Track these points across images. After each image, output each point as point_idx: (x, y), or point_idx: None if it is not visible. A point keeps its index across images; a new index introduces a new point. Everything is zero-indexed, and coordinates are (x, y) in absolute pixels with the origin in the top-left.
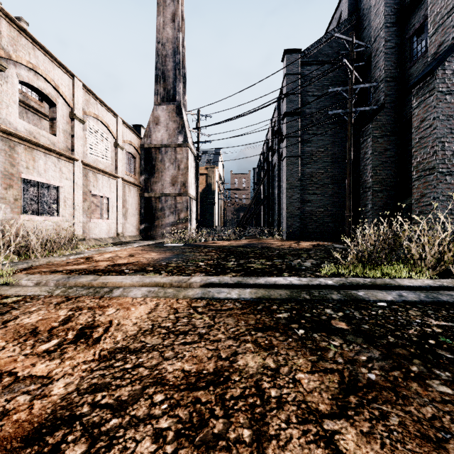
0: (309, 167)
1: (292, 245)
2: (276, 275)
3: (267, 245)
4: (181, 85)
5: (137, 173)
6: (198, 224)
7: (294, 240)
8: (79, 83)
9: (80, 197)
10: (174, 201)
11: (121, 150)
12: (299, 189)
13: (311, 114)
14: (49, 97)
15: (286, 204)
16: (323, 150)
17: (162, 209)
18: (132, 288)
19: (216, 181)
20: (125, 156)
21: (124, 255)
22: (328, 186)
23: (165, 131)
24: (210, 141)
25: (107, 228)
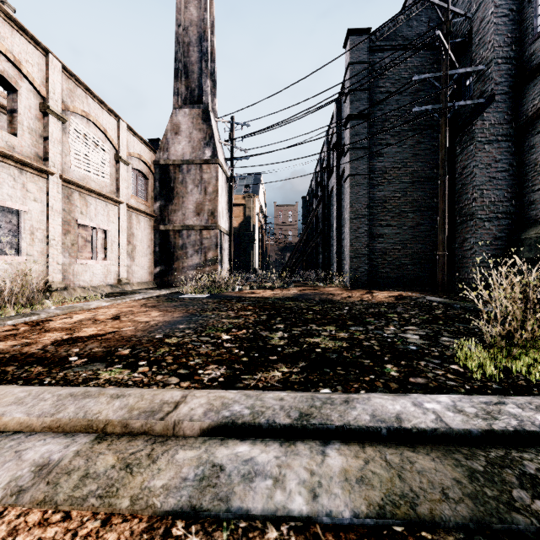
0: (381, 190)
1: (364, 296)
2: (373, 373)
3: (328, 297)
4: (210, 82)
5: (149, 198)
6: (234, 267)
7: (362, 288)
8: (56, 63)
9: (58, 228)
10: (199, 235)
11: (125, 166)
12: (367, 218)
13: (384, 117)
14: (4, 77)
15: (350, 240)
16: (400, 166)
17: (184, 247)
18: (5, 447)
19: (256, 214)
20: (133, 175)
21: (105, 317)
22: (407, 216)
23: (188, 143)
24: (247, 157)
25: (103, 272)
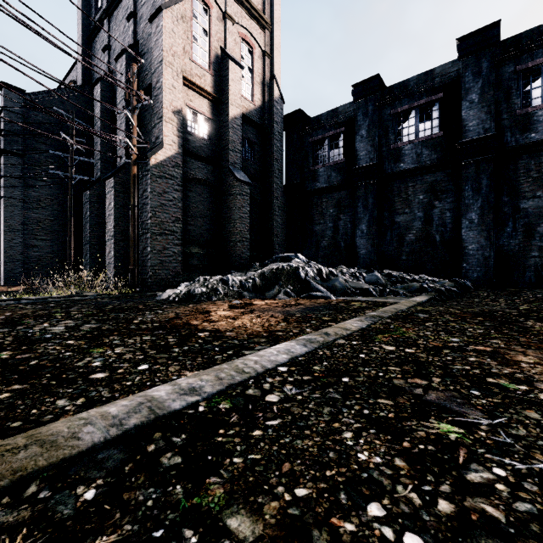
0: (37, 212)
1: (1, 289)
2: None
3: None
4: None
5: None
6: None
7: (14, 285)
8: None
9: None
10: None
11: None
12: (22, 233)
13: (39, 160)
14: None
15: (4, 248)
16: (53, 198)
17: None
18: None
19: None
20: None
21: None
22: (60, 234)
23: None
24: None
25: None
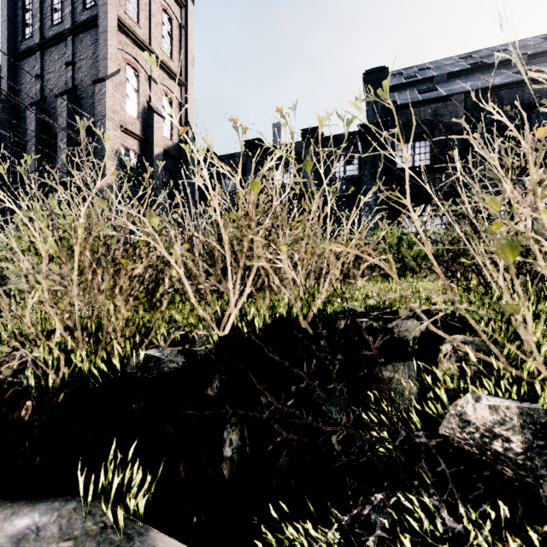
0: None
1: None
2: None
3: None
4: None
5: None
6: None
7: None
8: None
9: None
10: None
11: None
12: None
13: None
14: None
15: None
16: None
17: None
18: None
19: None
20: None
21: None
22: None
23: None
24: None
25: None
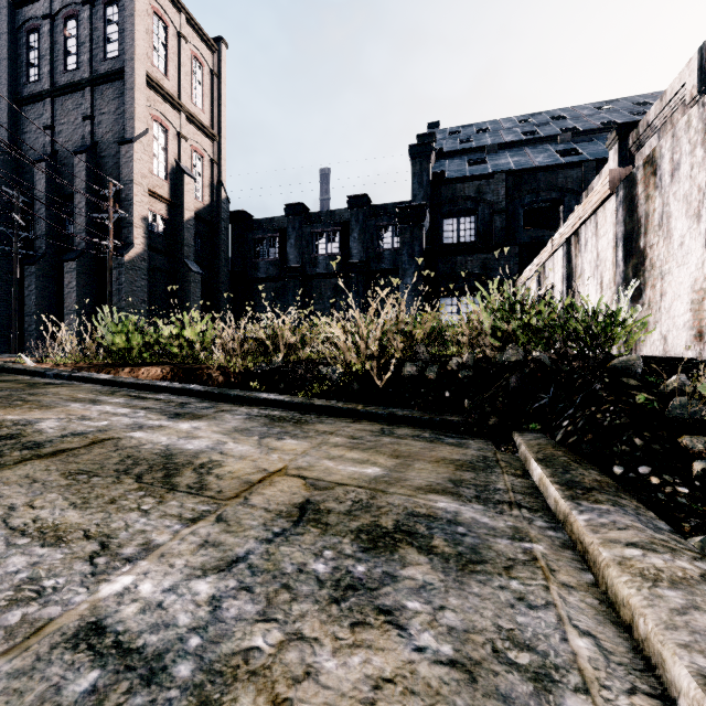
0: None
1: None
2: None
3: None
4: None
5: None
6: None
7: None
8: None
9: None
10: None
11: None
12: None
13: None
14: None
15: None
16: None
17: None
18: None
19: None
20: None
21: None
22: None
23: None
24: None
25: None
